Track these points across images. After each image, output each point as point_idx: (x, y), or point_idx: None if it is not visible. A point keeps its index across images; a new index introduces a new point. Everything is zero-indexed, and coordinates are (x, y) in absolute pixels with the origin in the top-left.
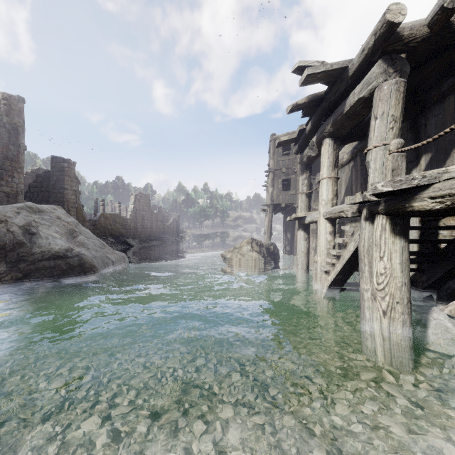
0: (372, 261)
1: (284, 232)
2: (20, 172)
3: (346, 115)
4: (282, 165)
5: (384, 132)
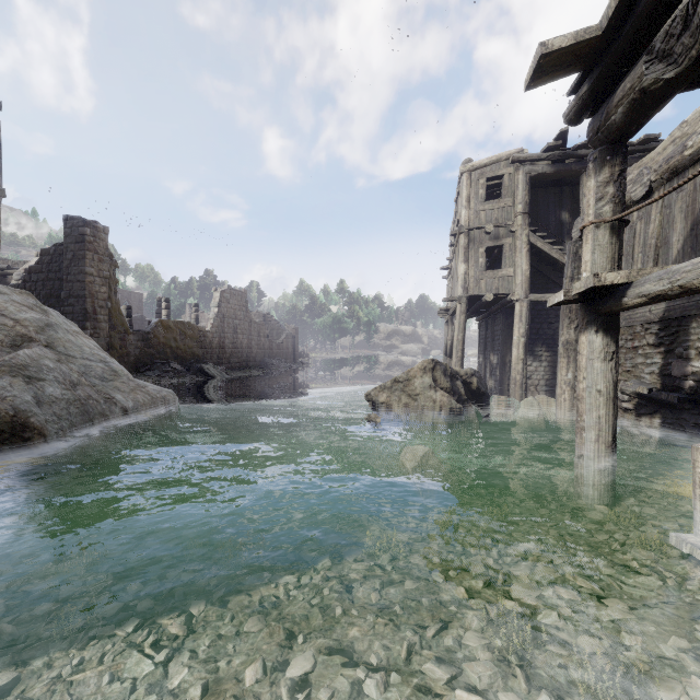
0: None
1: (479, 353)
2: None
3: None
4: (486, 219)
5: None
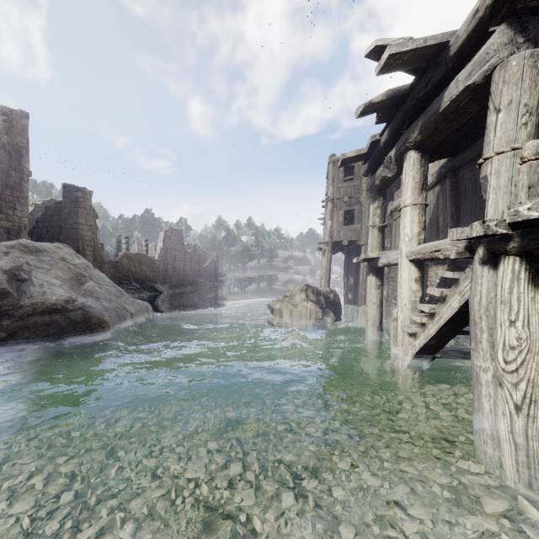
0: (496, 326)
1: (345, 275)
2: (24, 203)
3: (443, 114)
4: (344, 193)
5: (513, 130)
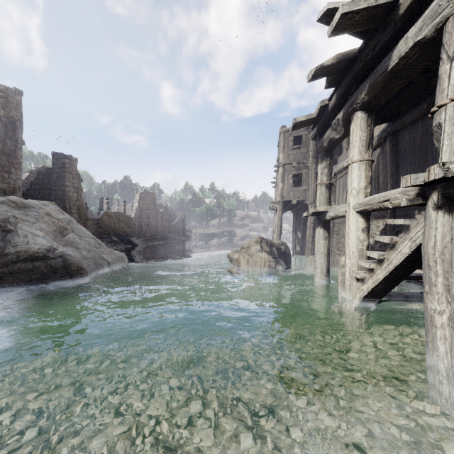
0: (452, 269)
1: (293, 231)
2: (18, 168)
3: (391, 73)
4: (293, 159)
5: None
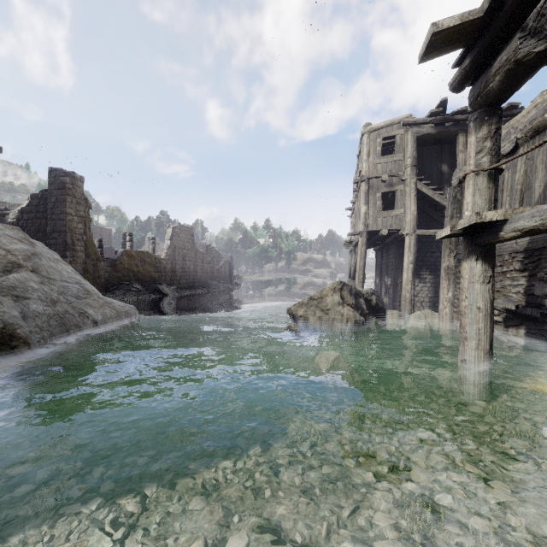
0: None
1: (376, 276)
2: None
3: None
4: (382, 170)
5: None
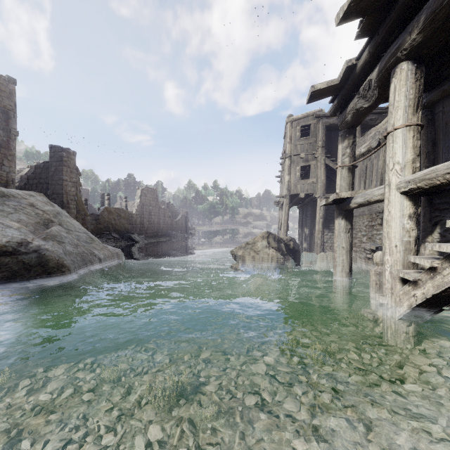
0: None
1: (299, 227)
2: (11, 160)
3: None
4: (300, 150)
5: None
